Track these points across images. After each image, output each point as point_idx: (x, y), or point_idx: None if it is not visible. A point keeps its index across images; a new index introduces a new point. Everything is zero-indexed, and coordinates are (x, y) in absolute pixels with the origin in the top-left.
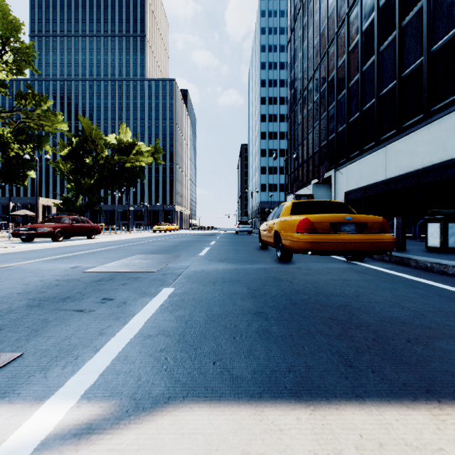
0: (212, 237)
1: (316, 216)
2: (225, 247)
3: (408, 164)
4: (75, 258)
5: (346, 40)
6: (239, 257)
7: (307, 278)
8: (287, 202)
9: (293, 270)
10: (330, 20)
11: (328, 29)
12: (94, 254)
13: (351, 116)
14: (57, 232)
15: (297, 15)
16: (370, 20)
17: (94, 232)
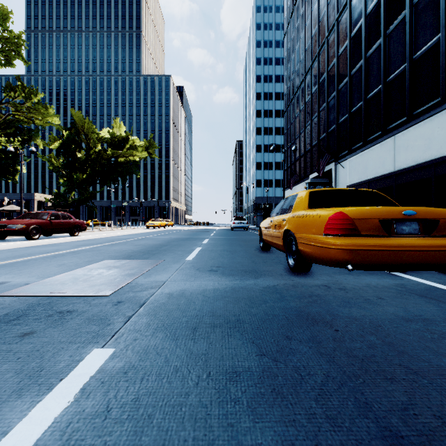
0: (206, 234)
1: (356, 209)
2: (219, 247)
3: (421, 154)
4: (19, 266)
5: (348, 26)
6: (237, 263)
7: (355, 313)
8: (301, 192)
9: (321, 292)
10: (330, 7)
11: (328, 16)
12: (53, 258)
13: (354, 106)
14: (32, 229)
15: (294, 6)
16: (376, 1)
17: (77, 228)
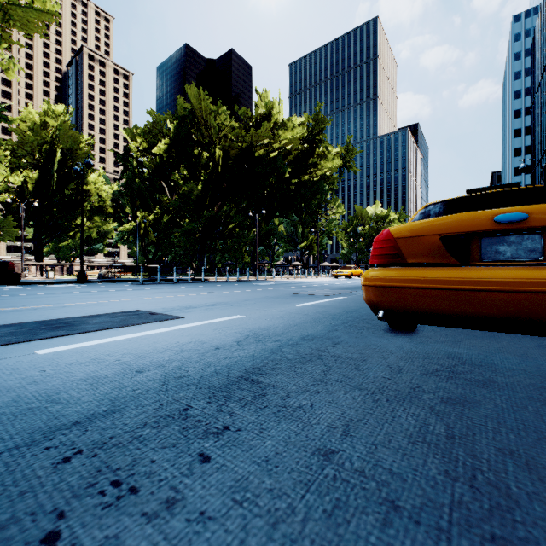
0: None
1: None
2: None
3: None
4: None
5: None
6: None
7: None
8: None
9: None
10: None
11: None
12: None
13: None
14: None
15: (535, 94)
16: None
17: None
